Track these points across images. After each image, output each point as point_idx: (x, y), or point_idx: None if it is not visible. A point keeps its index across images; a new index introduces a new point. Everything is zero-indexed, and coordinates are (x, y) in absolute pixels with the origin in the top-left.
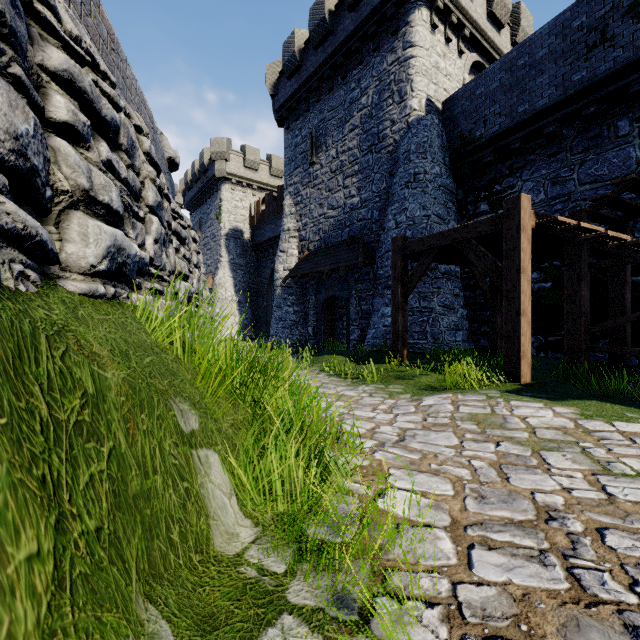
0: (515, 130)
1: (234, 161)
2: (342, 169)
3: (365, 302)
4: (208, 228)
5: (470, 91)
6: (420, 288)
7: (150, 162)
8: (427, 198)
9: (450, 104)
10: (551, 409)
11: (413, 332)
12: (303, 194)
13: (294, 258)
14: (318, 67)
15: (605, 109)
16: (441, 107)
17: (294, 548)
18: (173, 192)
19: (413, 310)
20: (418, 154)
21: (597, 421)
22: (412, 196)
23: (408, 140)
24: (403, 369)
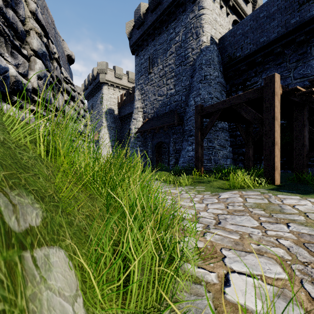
0: (258, 51)
1: (109, 74)
2: (165, 75)
3: (178, 144)
4: (96, 108)
5: (233, 32)
6: (208, 136)
7: (37, 22)
8: (211, 88)
9: (223, 40)
10: (307, 200)
11: (204, 159)
12: (145, 89)
13: (140, 122)
14: (153, 22)
15: (308, 38)
16: (218, 42)
17: None
18: (71, 77)
19: (204, 147)
20: (206, 65)
21: None
22: (203, 87)
23: (201, 58)
24: (202, 178)
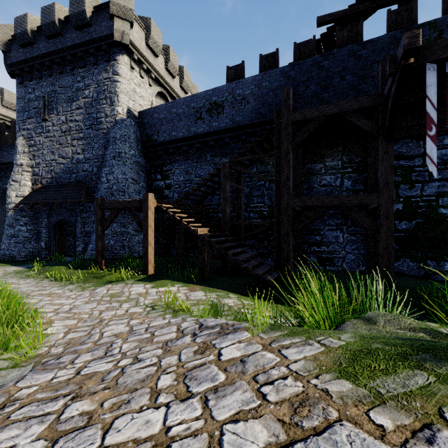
0: (171, 143)
1: None
2: (70, 132)
3: (88, 225)
4: None
5: (152, 113)
6: (121, 220)
7: None
8: (126, 168)
9: (142, 115)
10: (144, 286)
11: (117, 246)
12: (36, 140)
13: (27, 188)
14: (50, 52)
15: (203, 147)
16: (137, 114)
17: (4, 350)
18: None
19: (117, 233)
20: (121, 141)
21: (155, 288)
22: (117, 165)
23: (115, 130)
24: (100, 272)
